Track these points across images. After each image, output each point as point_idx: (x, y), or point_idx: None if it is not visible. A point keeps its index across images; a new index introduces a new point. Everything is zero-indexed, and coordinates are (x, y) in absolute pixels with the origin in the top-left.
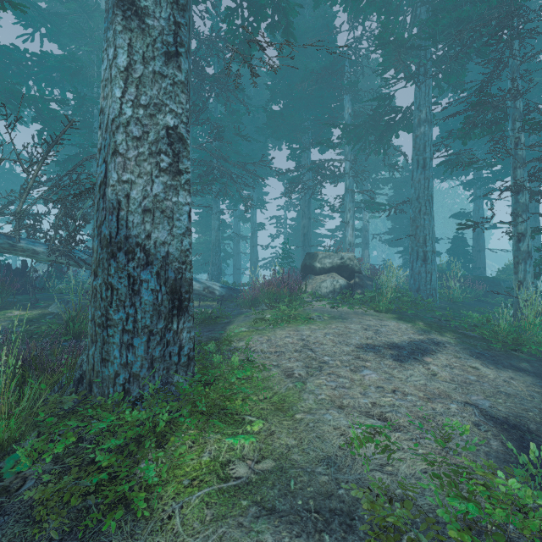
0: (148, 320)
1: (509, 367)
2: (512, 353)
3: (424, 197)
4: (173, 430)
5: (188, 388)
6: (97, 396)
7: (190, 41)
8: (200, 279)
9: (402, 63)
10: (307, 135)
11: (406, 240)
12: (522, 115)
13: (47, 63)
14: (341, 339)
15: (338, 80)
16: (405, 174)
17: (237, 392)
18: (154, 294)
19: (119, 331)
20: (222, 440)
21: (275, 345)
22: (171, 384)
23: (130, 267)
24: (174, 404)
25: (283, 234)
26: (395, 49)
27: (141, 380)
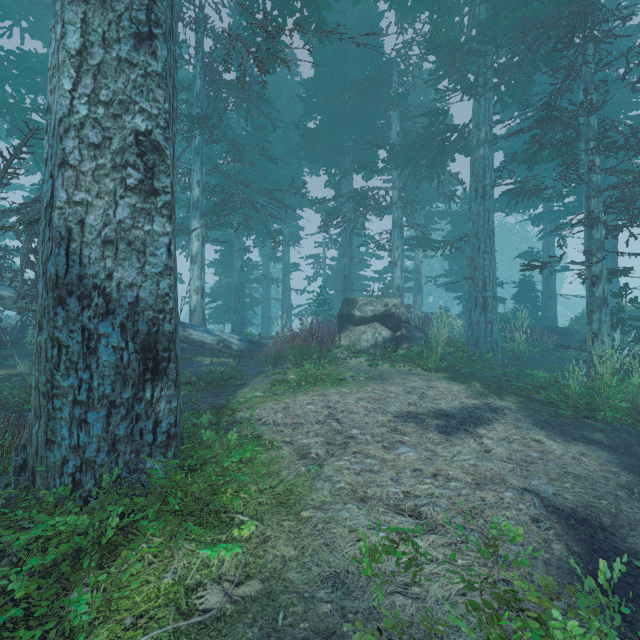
0: (108, 388)
1: (580, 439)
2: (584, 421)
3: (484, 233)
4: (128, 540)
5: (163, 477)
6: (41, 489)
7: (174, 24)
8: (213, 330)
9: (458, 72)
10: (349, 157)
11: (465, 283)
12: (597, 134)
13: (27, 63)
14: (377, 405)
15: (384, 92)
16: (464, 207)
17: (232, 480)
18: (117, 353)
19: (69, 403)
20: (195, 553)
21: (293, 414)
22: (141, 472)
23: (85, 317)
24: (139, 500)
25: (321, 276)
26: (449, 54)
27: (97, 468)
